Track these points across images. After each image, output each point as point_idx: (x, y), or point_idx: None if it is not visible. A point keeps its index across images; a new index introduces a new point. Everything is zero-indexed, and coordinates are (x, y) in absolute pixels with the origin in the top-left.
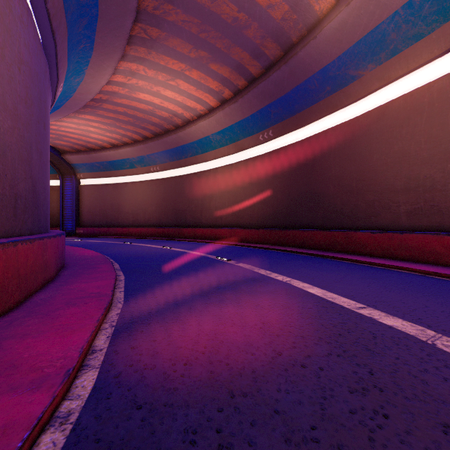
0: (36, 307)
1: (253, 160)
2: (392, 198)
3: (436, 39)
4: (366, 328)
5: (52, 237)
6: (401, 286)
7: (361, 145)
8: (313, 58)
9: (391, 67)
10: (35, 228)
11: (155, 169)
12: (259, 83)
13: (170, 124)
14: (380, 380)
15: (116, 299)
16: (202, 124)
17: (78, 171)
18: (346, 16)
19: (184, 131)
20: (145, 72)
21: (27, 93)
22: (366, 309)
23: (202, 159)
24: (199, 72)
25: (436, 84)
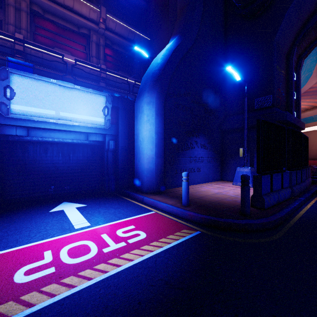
0: None
1: None
2: None
3: None
4: None
5: None
6: None
7: None
8: None
9: None
10: None
11: None
12: None
13: None
14: None
15: None
16: (308, 113)
17: None
18: None
19: None
20: None
21: None
22: None
23: (306, 126)
24: (310, 99)
25: None
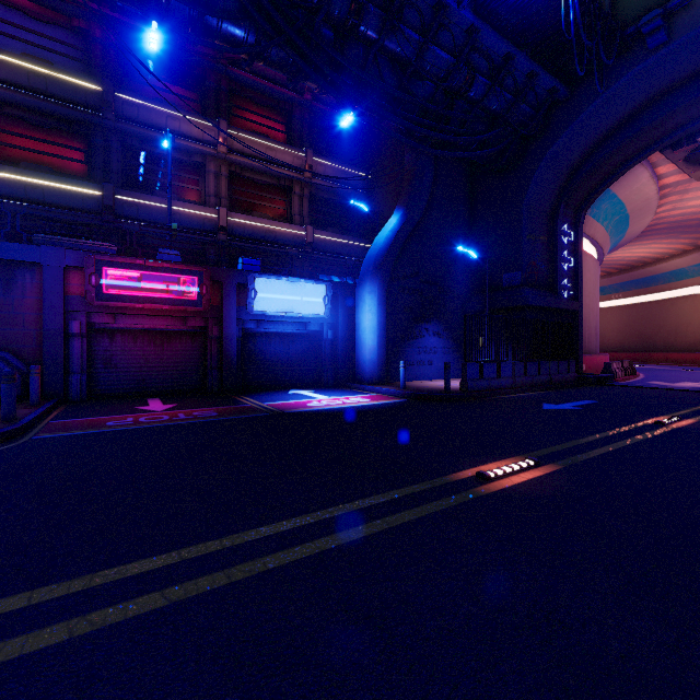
0: None
1: None
2: None
3: None
4: None
5: None
6: None
7: None
8: None
9: None
10: None
11: (617, 296)
12: None
13: (638, 262)
14: None
15: None
16: (674, 262)
17: None
18: None
19: (654, 266)
20: (621, 249)
21: None
22: None
23: (675, 287)
24: (669, 240)
25: None
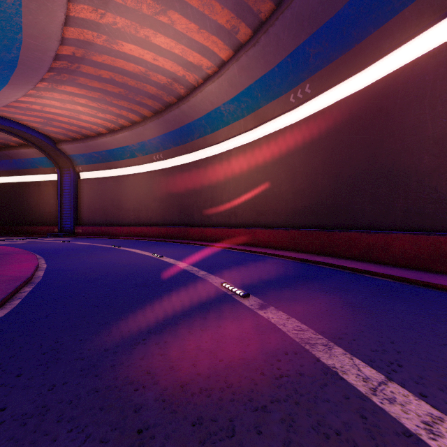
0: None
1: (280, 134)
2: None
3: None
4: None
5: None
6: None
7: None
8: None
9: None
10: None
11: (158, 157)
12: None
13: (170, 94)
14: None
15: None
16: (209, 90)
17: (76, 164)
18: None
19: (188, 102)
20: None
21: None
22: None
23: (211, 141)
24: None
25: None
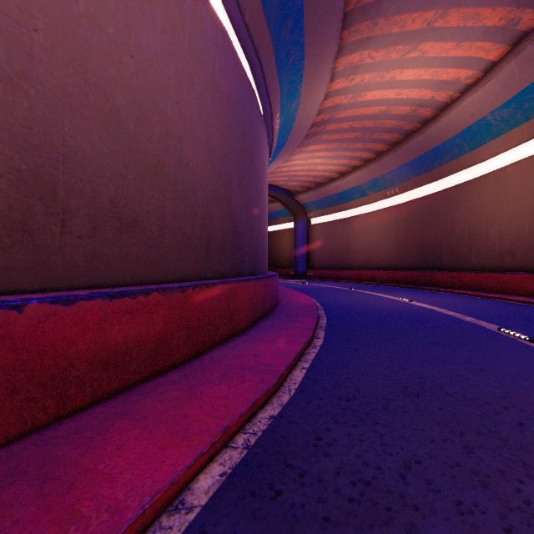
0: (195, 370)
1: None
2: None
3: None
4: None
5: (244, 281)
6: None
7: None
8: None
9: None
10: (236, 271)
11: (393, 191)
12: None
13: (413, 121)
14: None
15: (288, 383)
16: (469, 102)
17: (308, 211)
18: None
19: (436, 124)
20: (371, 58)
21: (223, 123)
22: None
23: (470, 161)
24: (461, 10)
25: None
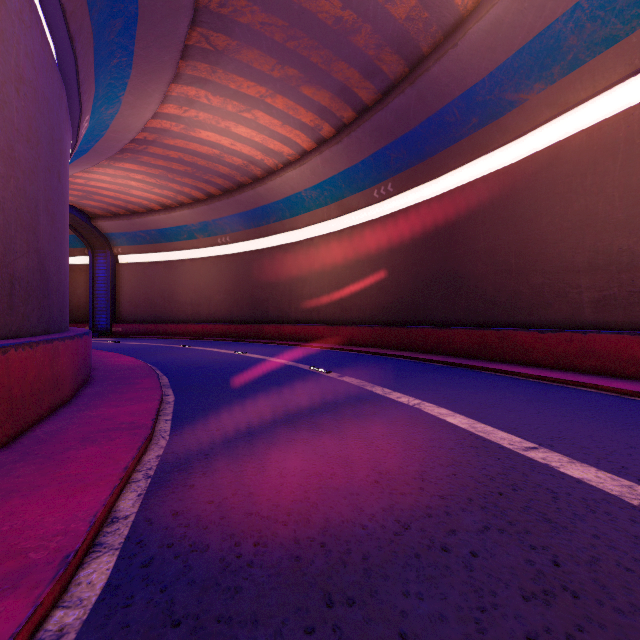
0: (35, 446)
1: (364, 227)
2: (570, 281)
3: (637, 43)
4: (541, 482)
5: (67, 339)
6: (588, 413)
7: (523, 204)
8: (453, 76)
9: (570, 87)
10: (44, 326)
11: (224, 240)
12: (372, 114)
13: (245, 175)
14: (571, 575)
15: (158, 433)
16: (290, 175)
17: (115, 244)
18: (503, 12)
19: (265, 185)
20: (208, 99)
21: (30, 126)
22: (538, 450)
23: (290, 226)
24: (286, 99)
25: (638, 111)
